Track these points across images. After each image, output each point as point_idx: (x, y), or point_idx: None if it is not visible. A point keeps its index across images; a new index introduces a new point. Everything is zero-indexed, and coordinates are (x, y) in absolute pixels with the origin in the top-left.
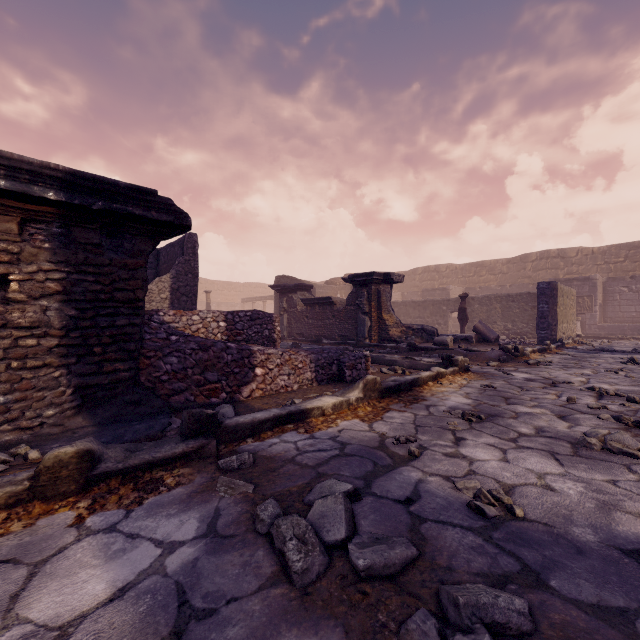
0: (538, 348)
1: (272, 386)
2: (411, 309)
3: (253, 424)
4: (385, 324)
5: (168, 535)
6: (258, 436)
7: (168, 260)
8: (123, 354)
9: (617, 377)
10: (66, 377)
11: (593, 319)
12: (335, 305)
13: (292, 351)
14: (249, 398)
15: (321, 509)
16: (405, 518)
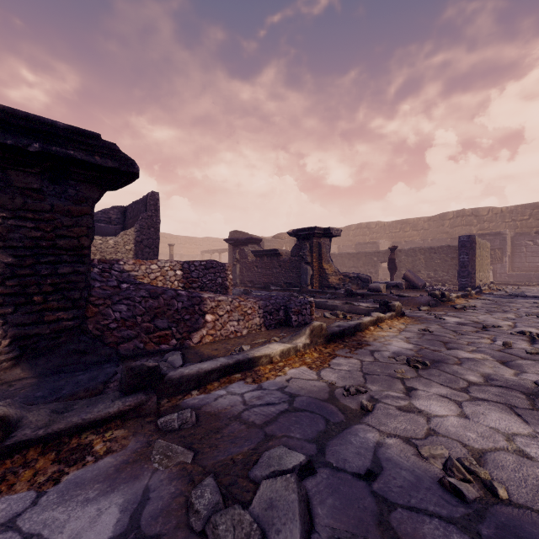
0: (461, 294)
1: (222, 332)
2: (346, 260)
3: (199, 375)
4: (325, 273)
5: (78, 534)
6: (204, 388)
7: (133, 216)
8: (66, 303)
9: None
10: (2, 327)
11: (503, 268)
12: (281, 256)
13: (241, 298)
14: (199, 344)
15: (269, 495)
16: (369, 502)
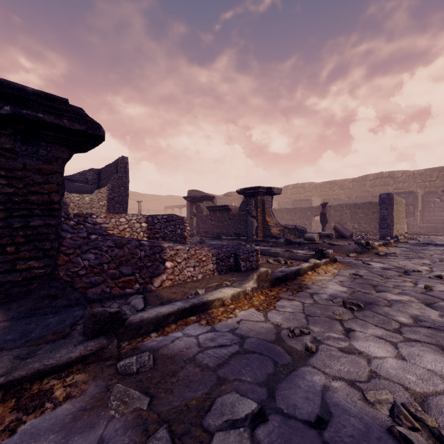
0: (382, 242)
1: (180, 277)
2: (285, 214)
3: (157, 319)
4: (268, 225)
5: None
6: (162, 330)
7: (106, 177)
8: (38, 252)
9: None
10: None
11: (415, 221)
12: (231, 211)
13: (197, 247)
14: (160, 288)
15: None
16: None
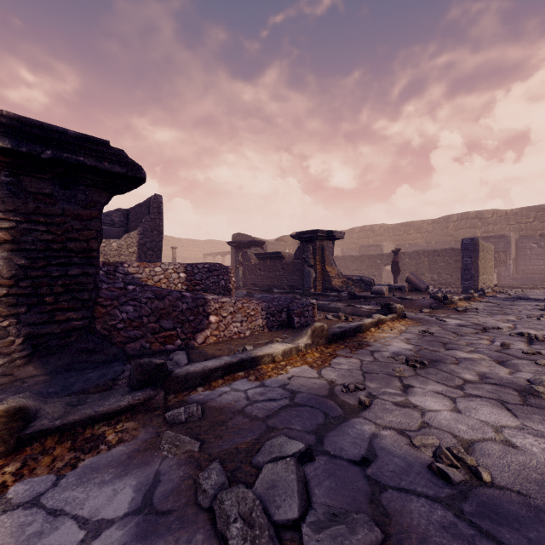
0: (464, 296)
1: (225, 333)
2: (350, 263)
3: (204, 373)
4: (328, 275)
5: (97, 510)
6: (209, 384)
7: (136, 219)
8: (76, 303)
9: (540, 323)
10: (15, 326)
11: (507, 271)
12: (284, 259)
13: (245, 300)
14: (203, 344)
15: (270, 477)
16: (363, 485)
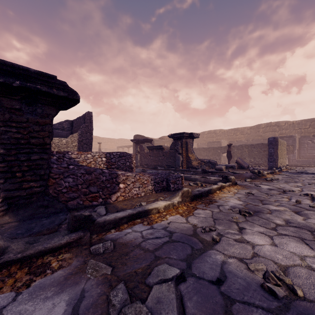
0: (270, 171)
1: (129, 194)
2: (202, 152)
3: (115, 220)
4: (190, 159)
5: None
6: (118, 228)
7: (77, 126)
8: (36, 177)
9: None
10: None
11: (294, 157)
12: (164, 149)
13: (141, 174)
14: (116, 201)
15: (158, 294)
16: (219, 299)
